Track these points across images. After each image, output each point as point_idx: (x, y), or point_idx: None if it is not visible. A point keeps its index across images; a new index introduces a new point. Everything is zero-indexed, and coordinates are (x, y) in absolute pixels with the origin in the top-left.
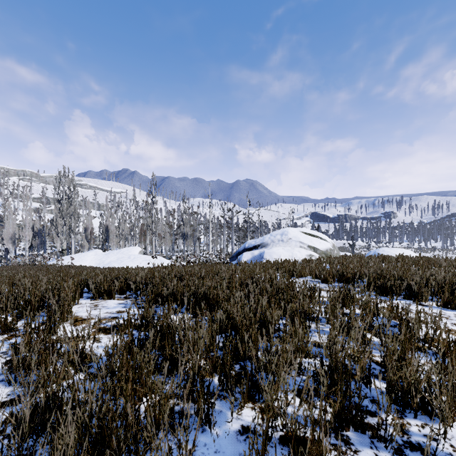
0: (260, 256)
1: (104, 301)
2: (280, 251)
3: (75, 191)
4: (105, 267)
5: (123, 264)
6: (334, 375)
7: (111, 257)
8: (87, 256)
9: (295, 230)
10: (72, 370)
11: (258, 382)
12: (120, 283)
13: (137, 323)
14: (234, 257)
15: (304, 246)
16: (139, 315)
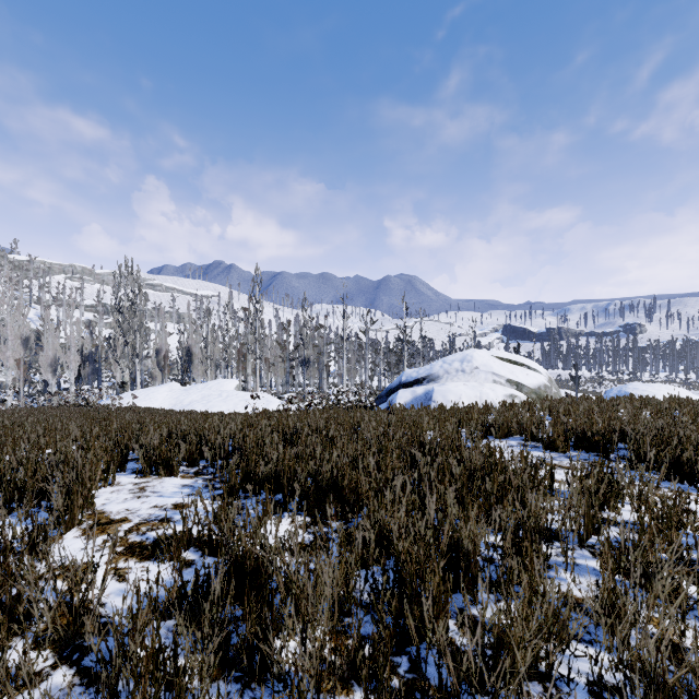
0: (426, 397)
1: (158, 480)
2: (460, 388)
3: (141, 294)
4: (183, 410)
5: (211, 406)
6: None
7: (193, 395)
8: (159, 392)
9: (484, 354)
10: (49, 657)
11: None
12: (188, 447)
13: (205, 535)
14: (383, 397)
15: (500, 380)
16: (208, 518)
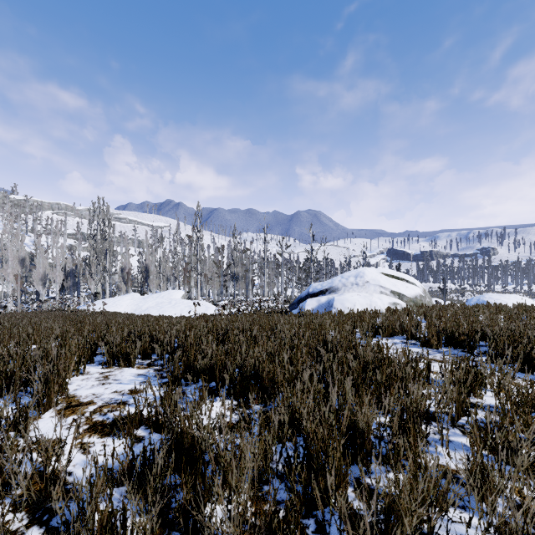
0: (328, 304)
1: (119, 370)
2: (354, 297)
3: (109, 225)
4: (142, 314)
5: (163, 311)
6: None
7: (149, 302)
8: (123, 300)
9: (373, 271)
10: (24, 518)
11: None
12: (143, 344)
13: (153, 416)
14: (295, 304)
15: (386, 291)
16: (156, 402)
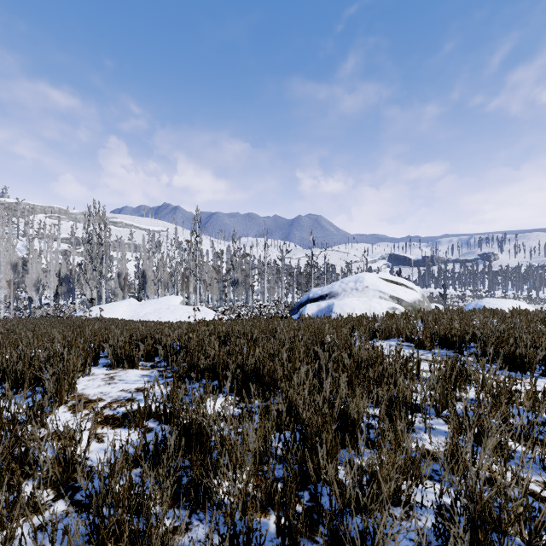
0: (328, 309)
1: (123, 371)
2: (354, 302)
3: (106, 229)
4: (140, 320)
5: (161, 317)
6: (478, 534)
7: (147, 308)
8: (120, 306)
9: (372, 276)
10: (50, 493)
11: (341, 530)
12: (146, 347)
13: (160, 410)
14: (295, 310)
15: (385, 296)
16: (163, 398)
